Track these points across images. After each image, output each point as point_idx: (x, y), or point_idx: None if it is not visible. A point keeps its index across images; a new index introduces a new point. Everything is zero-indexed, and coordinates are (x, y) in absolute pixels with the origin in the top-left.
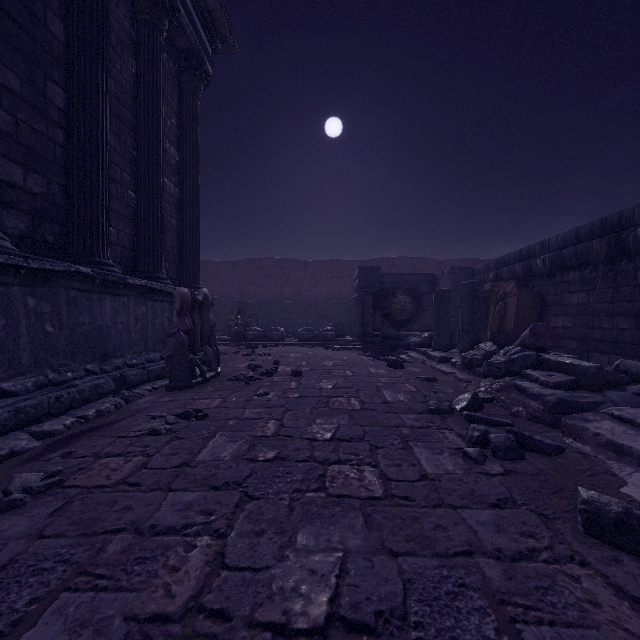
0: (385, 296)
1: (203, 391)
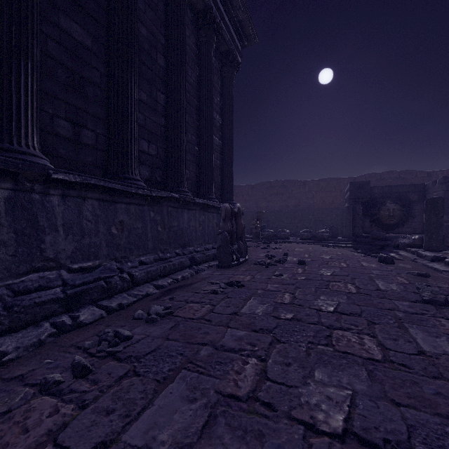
0: (374, 205)
1: (238, 270)
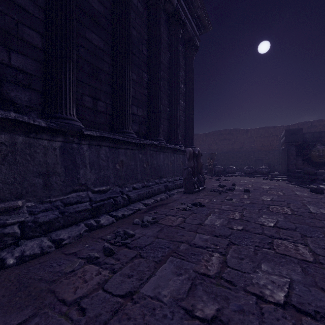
0: (305, 147)
1: (199, 195)
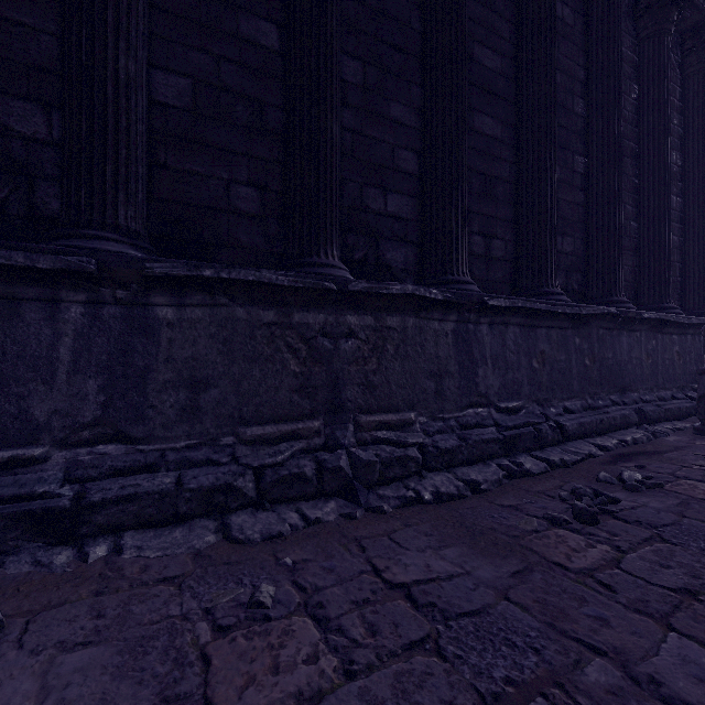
0: None
1: None
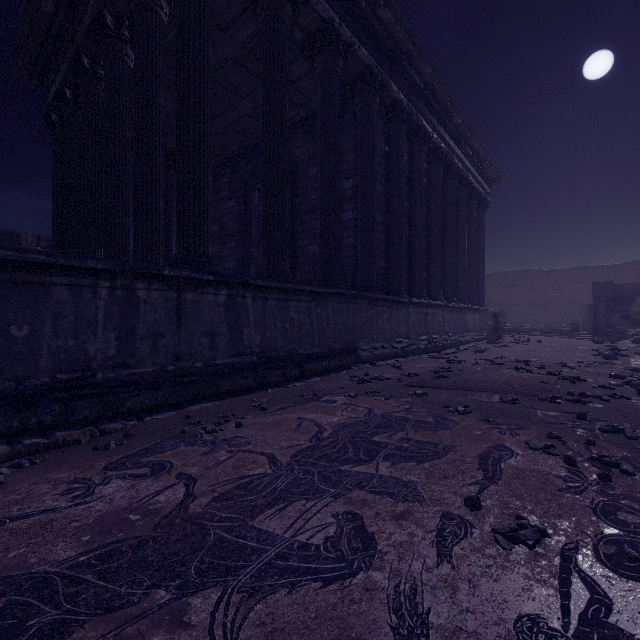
0: (623, 301)
1: (501, 344)
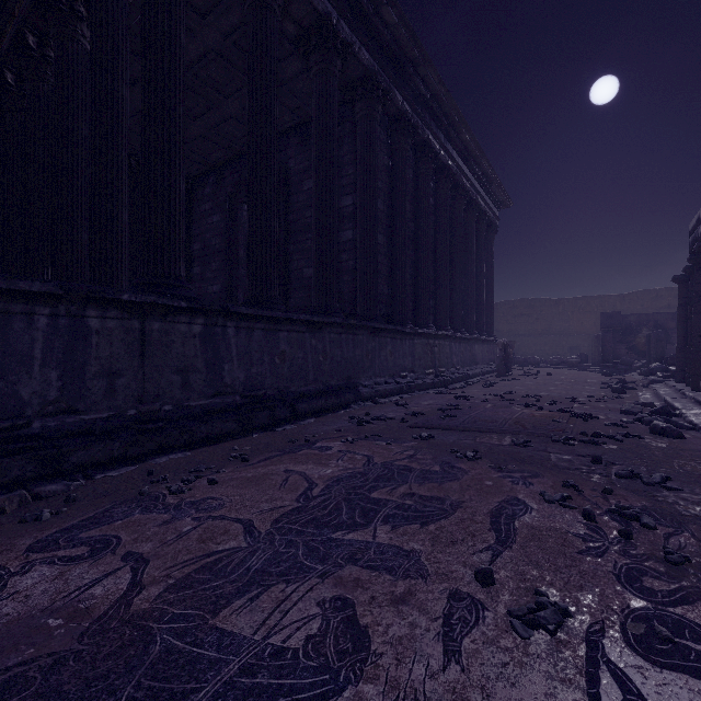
0: (630, 332)
1: (510, 377)
